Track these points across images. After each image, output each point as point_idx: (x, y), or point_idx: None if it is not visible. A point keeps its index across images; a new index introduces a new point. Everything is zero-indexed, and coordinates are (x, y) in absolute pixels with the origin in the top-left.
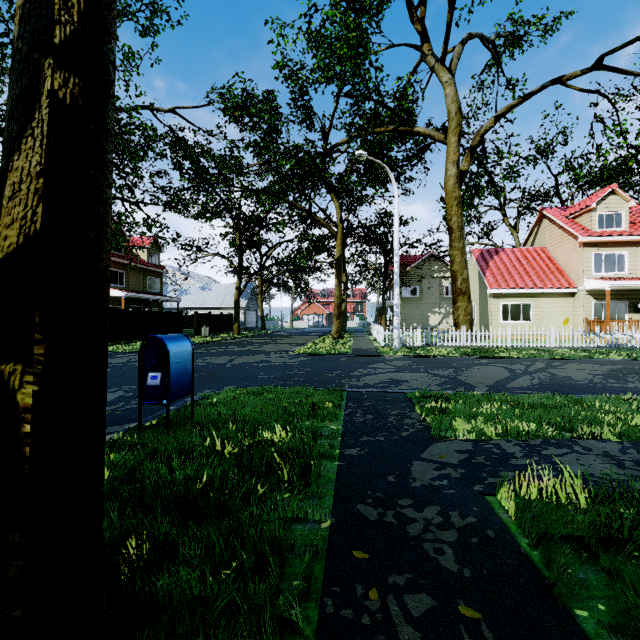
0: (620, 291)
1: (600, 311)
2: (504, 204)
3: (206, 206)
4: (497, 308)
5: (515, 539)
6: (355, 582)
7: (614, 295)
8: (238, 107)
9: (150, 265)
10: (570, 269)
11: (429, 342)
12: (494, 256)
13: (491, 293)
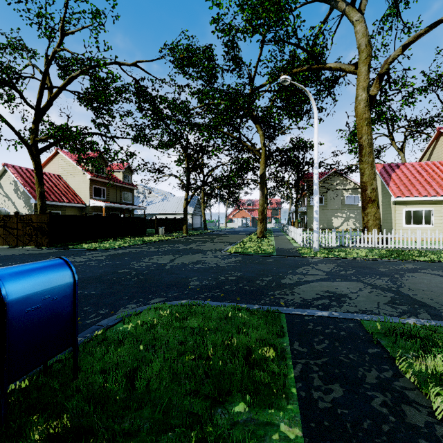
0: None
1: None
2: (393, 131)
3: (161, 137)
4: (400, 213)
5: None
6: None
7: None
8: (183, 58)
9: (124, 183)
10: None
11: (343, 243)
12: (395, 169)
13: (395, 201)
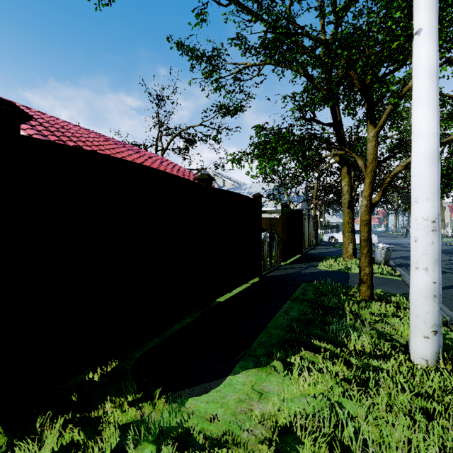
0: None
1: None
2: None
3: None
4: None
5: None
6: None
7: None
8: None
9: None
10: None
11: None
12: None
13: None
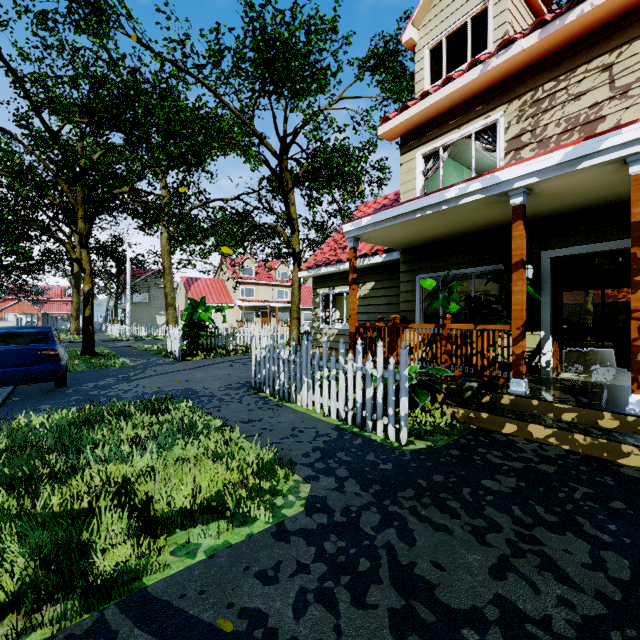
0: (252, 306)
1: (244, 316)
2: None
3: None
4: None
5: (147, 351)
6: (123, 353)
7: (250, 308)
8: None
9: None
10: (232, 294)
11: (150, 334)
12: (195, 282)
13: None
